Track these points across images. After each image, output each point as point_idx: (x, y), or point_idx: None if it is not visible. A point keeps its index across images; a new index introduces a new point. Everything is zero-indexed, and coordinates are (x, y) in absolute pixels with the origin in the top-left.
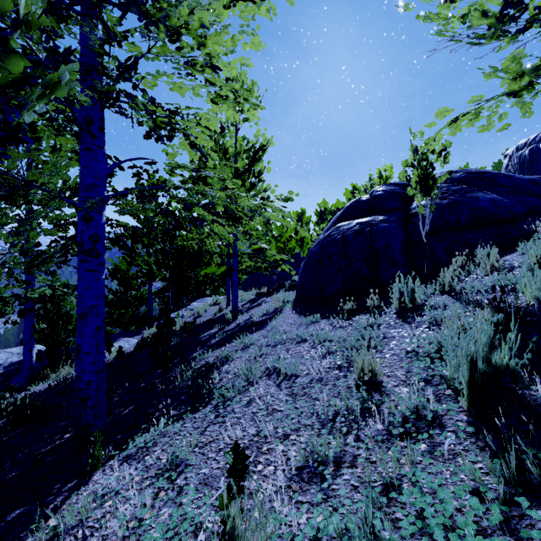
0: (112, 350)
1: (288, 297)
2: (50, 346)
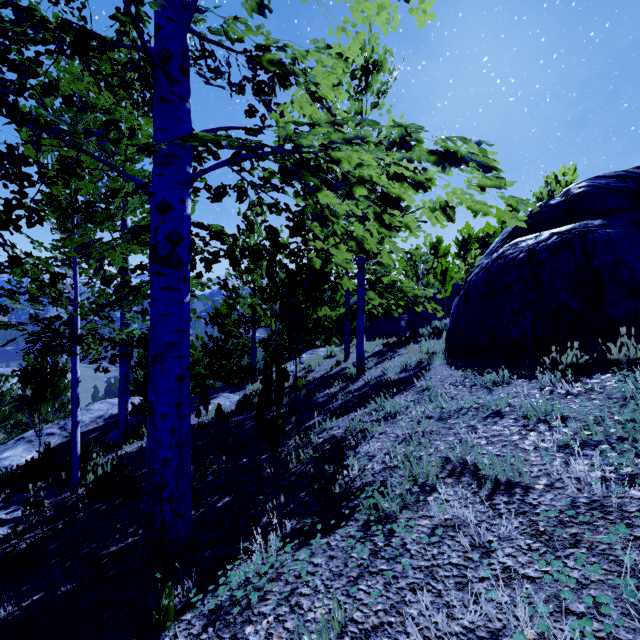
0: (211, 407)
1: (434, 348)
2: (143, 399)
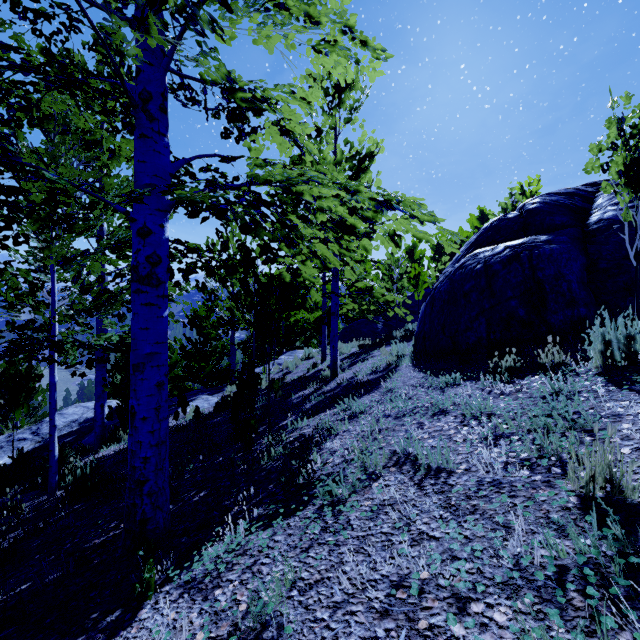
0: (189, 409)
1: (403, 351)
2: (121, 402)
